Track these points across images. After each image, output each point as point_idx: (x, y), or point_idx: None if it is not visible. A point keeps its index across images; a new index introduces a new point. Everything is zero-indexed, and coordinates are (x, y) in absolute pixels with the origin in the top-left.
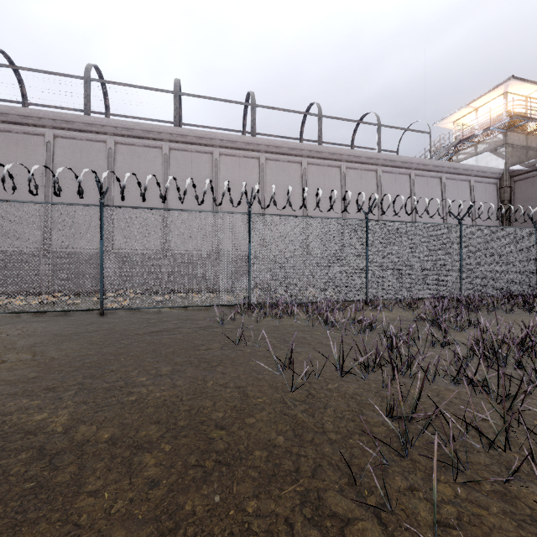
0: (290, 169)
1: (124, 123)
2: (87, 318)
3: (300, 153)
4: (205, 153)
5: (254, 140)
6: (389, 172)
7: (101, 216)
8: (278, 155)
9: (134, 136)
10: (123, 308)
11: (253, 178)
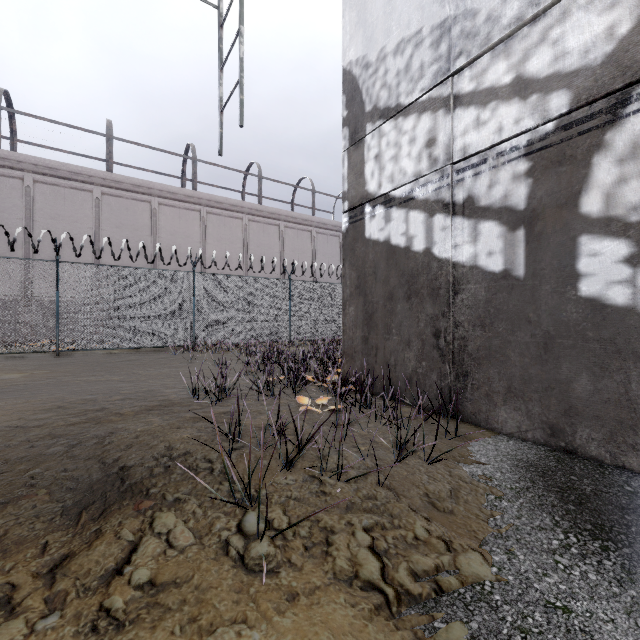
0: (232, 224)
1: (47, 162)
2: (46, 358)
3: (241, 210)
4: (143, 202)
5: (195, 194)
6: (322, 233)
7: (58, 270)
8: (219, 210)
9: (59, 176)
10: (79, 350)
11: (194, 230)
